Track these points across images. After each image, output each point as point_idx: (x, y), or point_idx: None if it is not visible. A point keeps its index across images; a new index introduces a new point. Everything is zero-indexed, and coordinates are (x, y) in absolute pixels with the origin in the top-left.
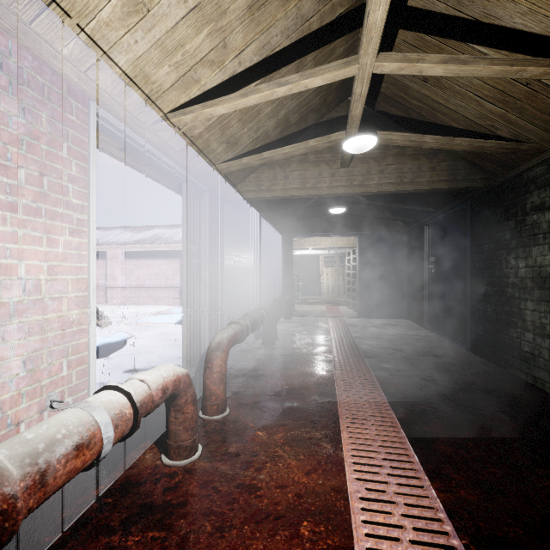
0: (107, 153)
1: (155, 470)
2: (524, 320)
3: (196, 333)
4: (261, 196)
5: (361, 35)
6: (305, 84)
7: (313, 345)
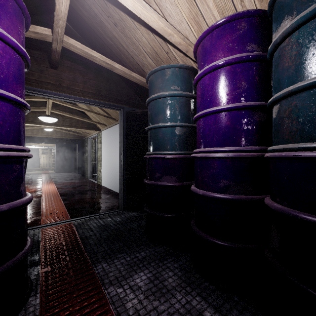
0: None
1: None
2: (85, 166)
3: None
4: None
5: None
6: None
7: (36, 178)
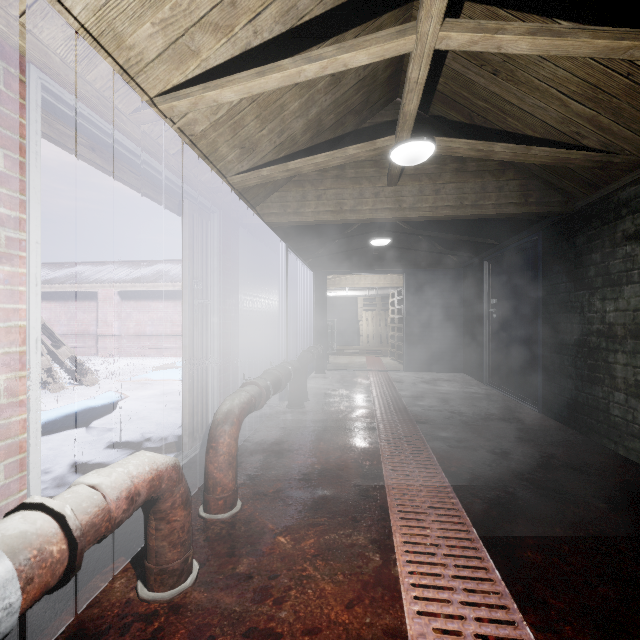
0: (72, 152)
1: (125, 609)
2: (613, 376)
3: (201, 397)
4: (287, 220)
5: (415, 12)
6: (344, 61)
7: (351, 408)
